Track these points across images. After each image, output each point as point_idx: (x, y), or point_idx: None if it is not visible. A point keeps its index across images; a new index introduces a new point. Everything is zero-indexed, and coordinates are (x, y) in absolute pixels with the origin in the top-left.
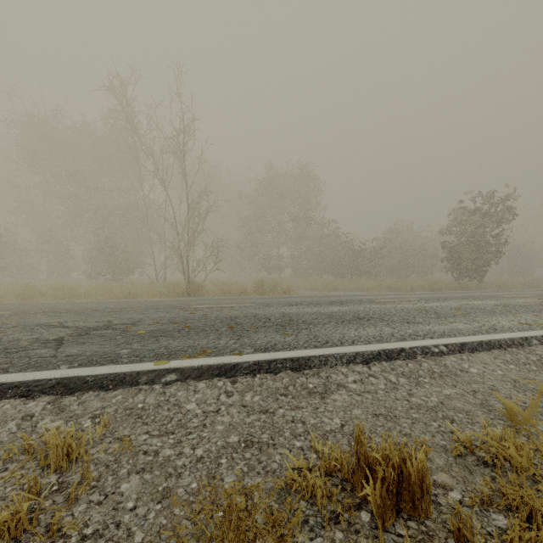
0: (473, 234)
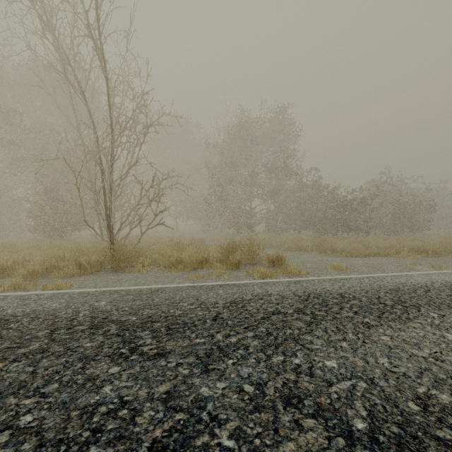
0: None
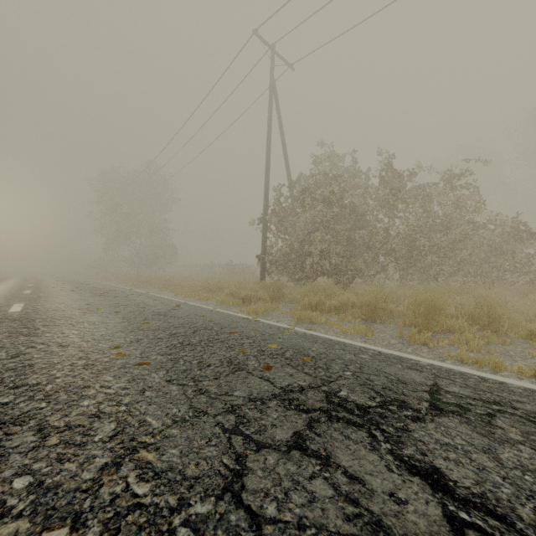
0: None
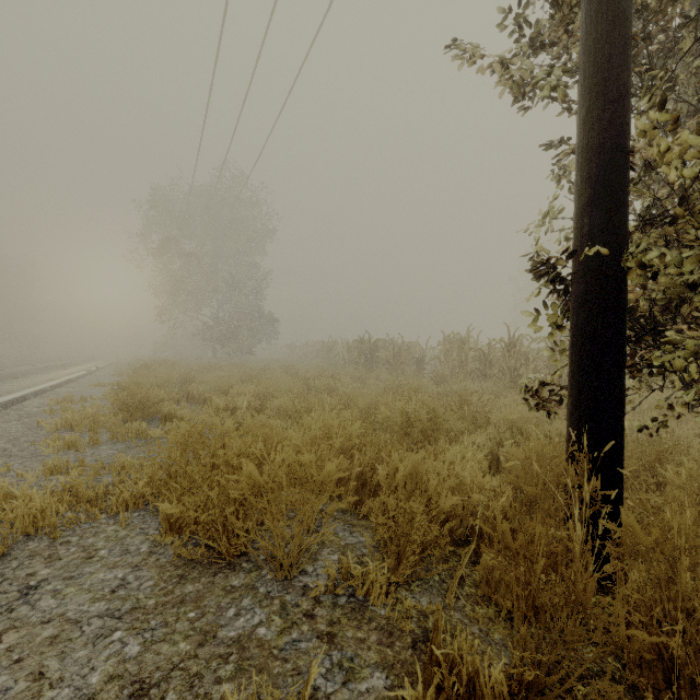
0: None
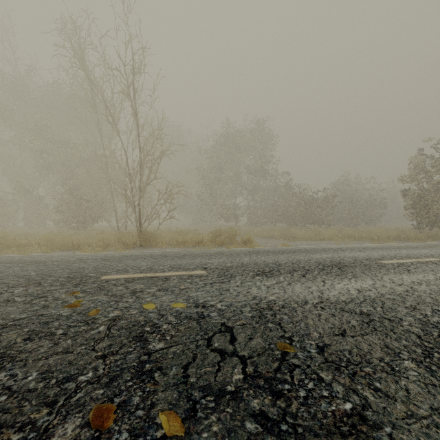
0: None
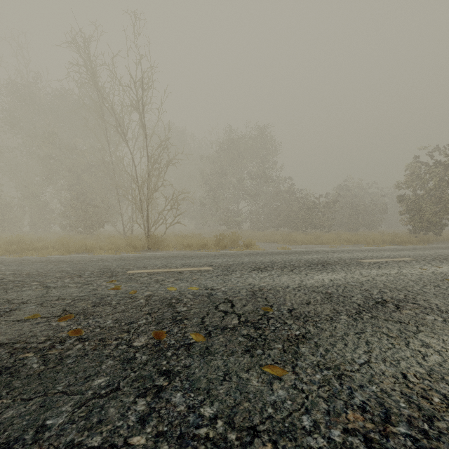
0: (438, 187)
